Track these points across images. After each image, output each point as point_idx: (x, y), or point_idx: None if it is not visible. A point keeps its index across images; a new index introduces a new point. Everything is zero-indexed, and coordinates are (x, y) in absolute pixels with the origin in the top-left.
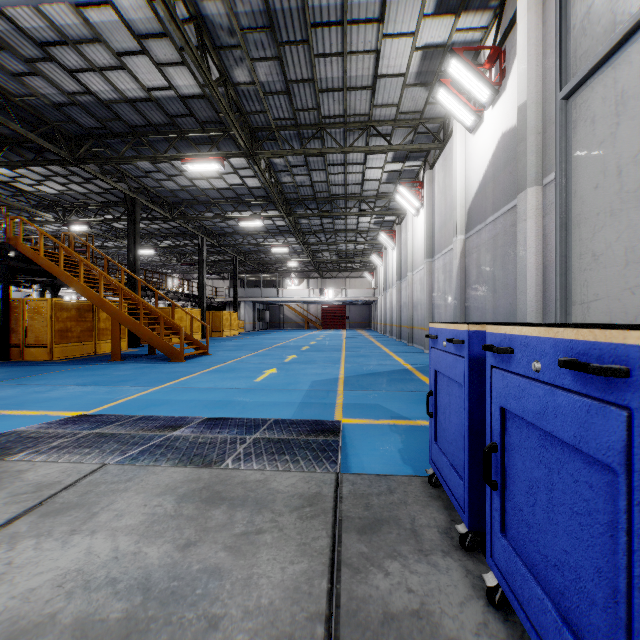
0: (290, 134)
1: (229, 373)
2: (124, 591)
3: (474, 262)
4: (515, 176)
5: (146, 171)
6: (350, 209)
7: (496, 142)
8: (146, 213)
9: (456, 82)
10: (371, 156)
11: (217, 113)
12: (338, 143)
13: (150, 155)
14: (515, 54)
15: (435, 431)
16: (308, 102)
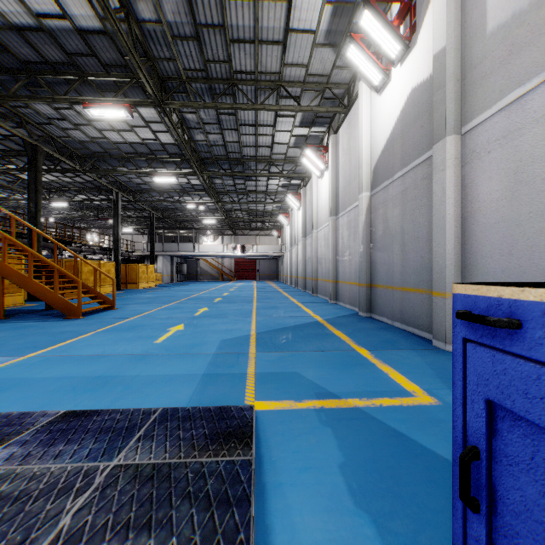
0: (202, 88)
1: (128, 332)
2: None
3: (380, 217)
4: (427, 129)
5: (49, 117)
6: (260, 170)
7: (405, 98)
8: (55, 165)
9: (367, 36)
10: (280, 119)
11: (122, 55)
12: (249, 100)
13: (47, 96)
14: (427, 6)
15: None
16: (219, 53)
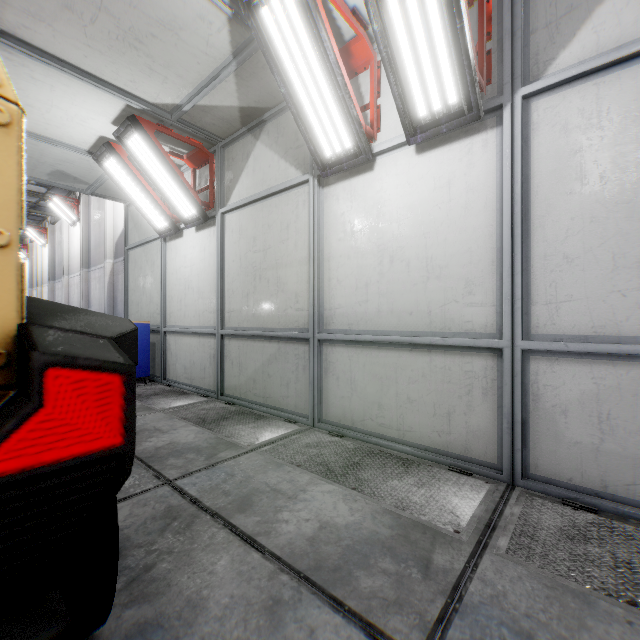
0: None
1: None
2: None
3: (120, 281)
4: None
5: None
6: None
7: None
8: None
9: None
10: None
11: None
12: None
13: None
14: None
15: None
16: None
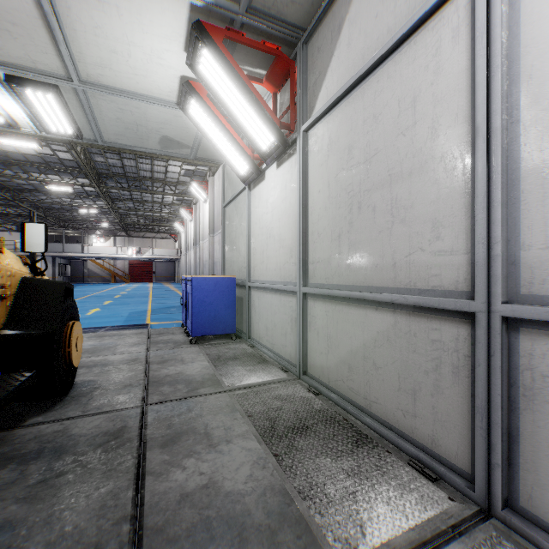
0: None
1: None
2: (88, 346)
3: None
4: None
5: None
6: (156, 189)
7: None
8: None
9: None
10: None
11: None
12: None
13: None
14: None
15: (183, 309)
16: None
